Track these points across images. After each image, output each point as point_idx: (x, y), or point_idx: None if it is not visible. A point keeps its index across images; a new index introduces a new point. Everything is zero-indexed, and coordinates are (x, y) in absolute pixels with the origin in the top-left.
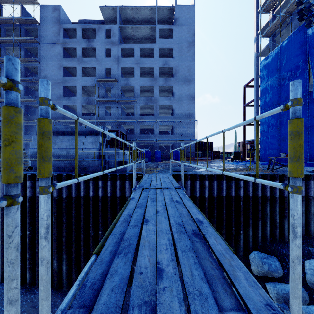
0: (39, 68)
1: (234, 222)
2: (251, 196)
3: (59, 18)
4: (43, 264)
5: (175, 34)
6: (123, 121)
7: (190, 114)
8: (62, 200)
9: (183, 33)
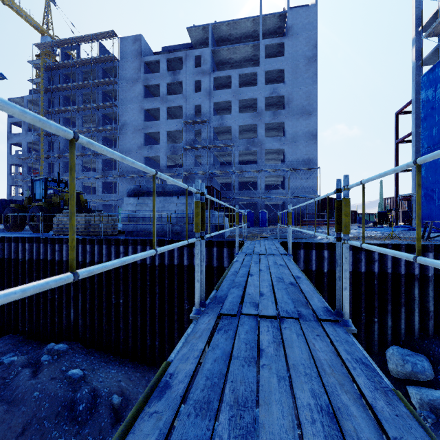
0: (117, 114)
1: (365, 307)
2: (390, 274)
3: (140, 50)
4: (202, 274)
5: (287, 49)
6: (216, 173)
7: (309, 160)
8: (154, 268)
9: (299, 46)
